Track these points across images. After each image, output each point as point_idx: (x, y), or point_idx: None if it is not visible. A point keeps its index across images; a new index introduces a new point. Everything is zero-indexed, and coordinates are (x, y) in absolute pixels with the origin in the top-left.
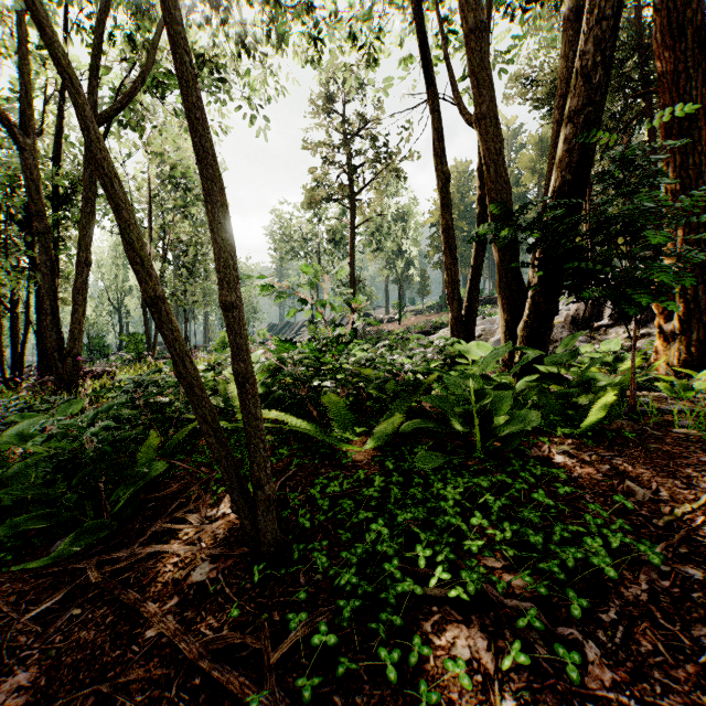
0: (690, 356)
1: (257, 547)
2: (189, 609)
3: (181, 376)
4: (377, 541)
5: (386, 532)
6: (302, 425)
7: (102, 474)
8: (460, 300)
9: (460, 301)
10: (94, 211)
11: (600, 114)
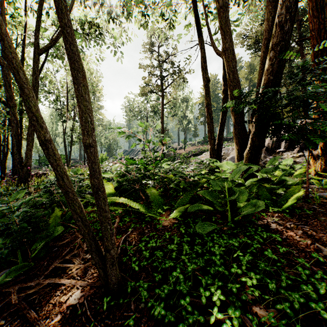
0: (326, 167)
1: (107, 285)
2: (65, 324)
3: (61, 187)
4: (176, 280)
5: (181, 277)
6: (136, 205)
7: (23, 238)
8: (214, 139)
9: (214, 140)
10: (37, 96)
11: (288, 45)
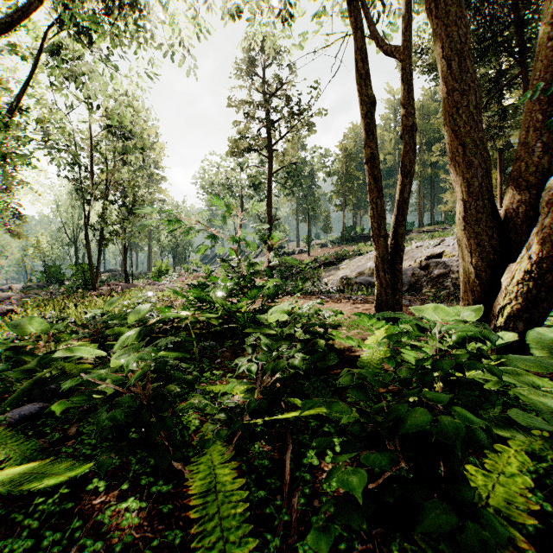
0: None
1: None
2: None
3: None
4: None
5: None
6: None
7: None
8: (386, 237)
9: (386, 238)
10: None
11: None
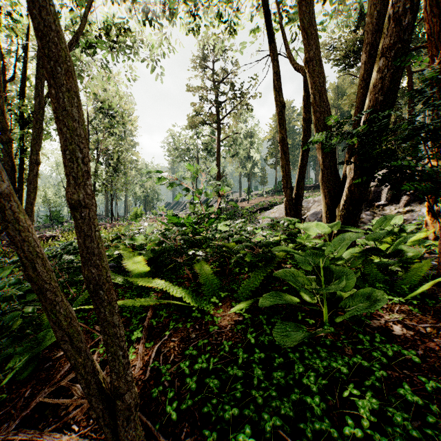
0: None
1: None
2: None
3: (31, 280)
4: None
5: None
6: (178, 291)
7: None
8: (291, 189)
9: (291, 189)
10: (42, 127)
11: (405, 50)
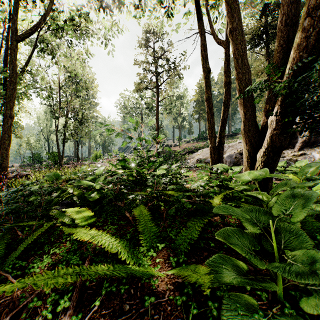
0: None
1: None
2: None
3: None
4: None
5: None
6: (114, 245)
7: None
8: (215, 137)
9: (215, 138)
10: (15, 88)
11: None
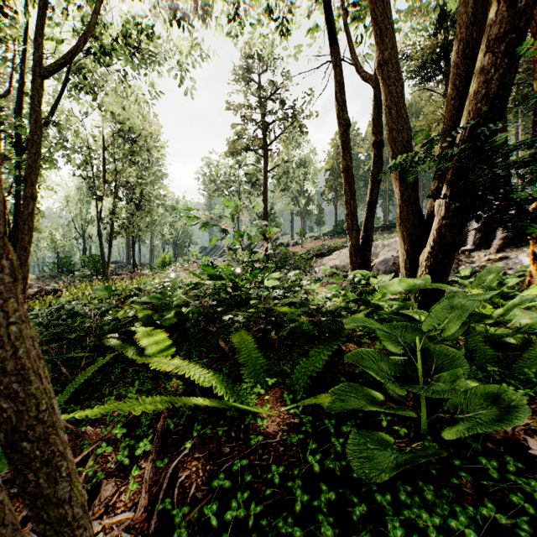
0: None
1: None
2: None
3: None
4: None
5: None
6: (206, 378)
7: None
8: (358, 230)
9: (358, 231)
10: (40, 152)
11: (519, 42)
